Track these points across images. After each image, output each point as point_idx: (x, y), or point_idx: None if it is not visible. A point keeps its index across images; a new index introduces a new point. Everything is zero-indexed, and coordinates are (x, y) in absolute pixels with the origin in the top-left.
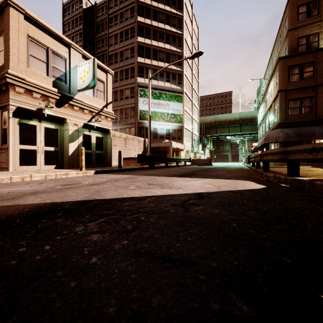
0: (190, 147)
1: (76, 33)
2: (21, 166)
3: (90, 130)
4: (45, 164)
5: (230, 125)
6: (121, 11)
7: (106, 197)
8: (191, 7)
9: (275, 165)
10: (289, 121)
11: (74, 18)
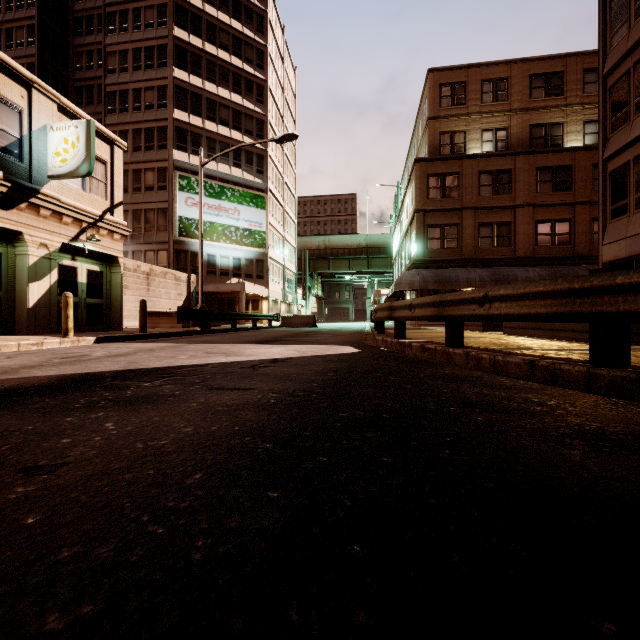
0: (280, 293)
1: (18, 22)
2: None
3: (74, 257)
4: None
5: (352, 256)
6: (137, 5)
7: (152, 366)
8: (282, 32)
9: (412, 325)
10: (429, 259)
11: None
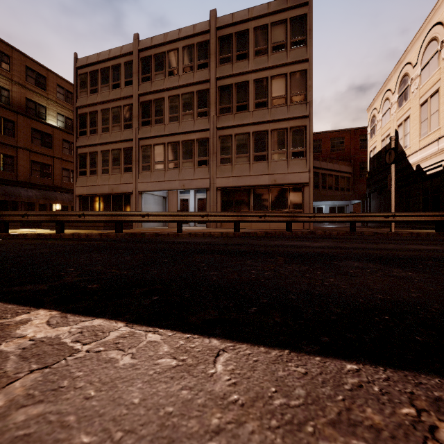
0: None
1: None
2: None
3: None
4: None
5: None
6: None
7: None
8: None
9: None
10: None
11: None
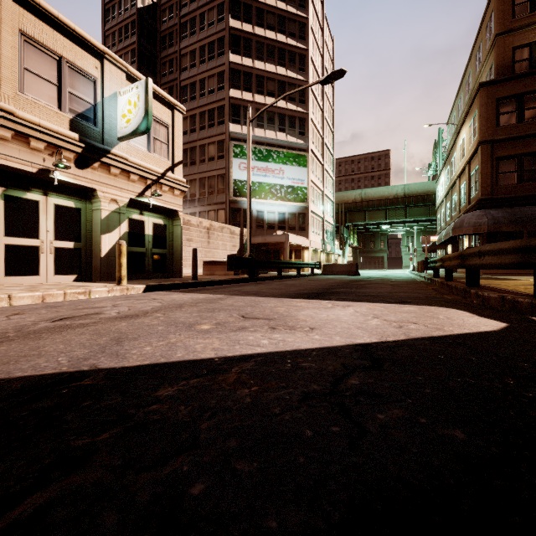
0: (320, 243)
1: (126, 49)
2: (8, 277)
3: (142, 211)
4: (56, 272)
5: (388, 207)
6: (202, 10)
7: (127, 359)
8: (321, 5)
9: None
10: (499, 197)
11: (123, 24)
